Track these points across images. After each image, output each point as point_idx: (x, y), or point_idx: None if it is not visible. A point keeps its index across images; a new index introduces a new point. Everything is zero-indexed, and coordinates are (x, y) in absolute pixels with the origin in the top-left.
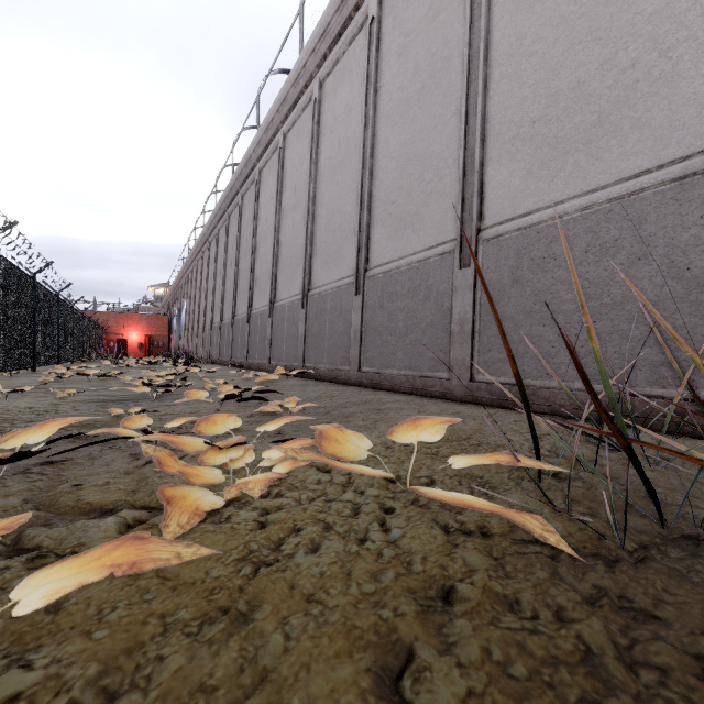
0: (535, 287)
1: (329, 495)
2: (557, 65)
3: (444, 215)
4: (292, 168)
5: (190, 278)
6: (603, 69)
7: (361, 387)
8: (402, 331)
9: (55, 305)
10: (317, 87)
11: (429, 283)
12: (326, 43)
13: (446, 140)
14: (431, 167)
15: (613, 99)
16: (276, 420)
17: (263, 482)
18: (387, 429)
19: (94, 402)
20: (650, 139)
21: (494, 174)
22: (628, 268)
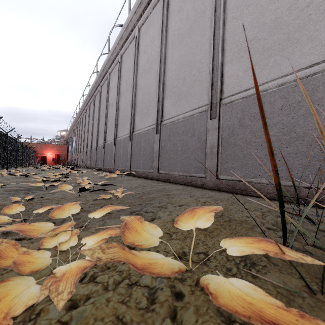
0: (252, 128)
1: (131, 277)
2: (263, 10)
3: (202, 92)
4: (125, 72)
5: (77, 127)
6: (290, 10)
7: (159, 181)
8: (180, 152)
9: (5, 139)
10: (137, 31)
11: (194, 127)
12: (141, 8)
13: (202, 53)
14: (195, 68)
15: (296, 25)
16: (104, 208)
17: (69, 282)
18: (173, 209)
19: (10, 191)
20: (318, 45)
21: (229, 69)
22: (306, 117)
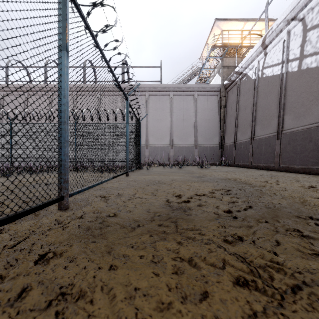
0: None
1: None
2: None
3: None
4: None
5: None
6: None
7: None
8: None
9: None
10: None
11: None
12: None
13: None
14: None
15: None
16: None
17: None
18: None
19: None
20: None
21: None
22: None
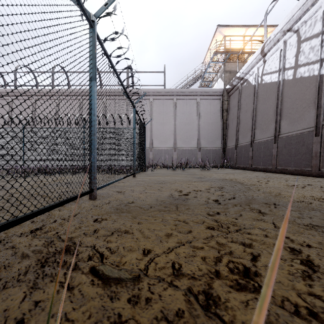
0: None
1: None
2: None
3: None
4: None
5: None
6: None
7: None
8: None
9: None
10: None
11: None
12: None
13: None
14: None
15: None
16: None
17: None
18: None
19: None
20: None
21: None
22: None
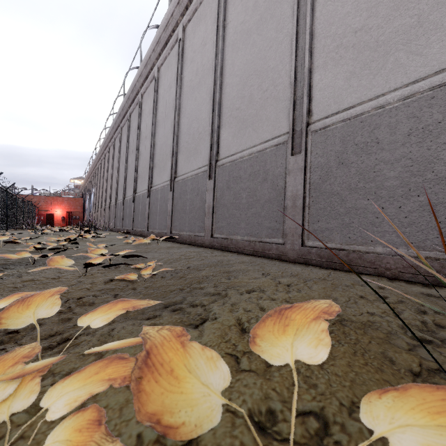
0: (359, 167)
1: None
2: None
3: (278, 114)
4: (163, 91)
5: (97, 173)
6: None
7: (213, 249)
8: (244, 206)
9: None
10: (181, 30)
11: (266, 168)
12: None
13: (279, 56)
14: (267, 79)
15: (432, 1)
16: (111, 302)
17: None
18: (239, 299)
19: None
20: None
21: (320, 78)
22: None
